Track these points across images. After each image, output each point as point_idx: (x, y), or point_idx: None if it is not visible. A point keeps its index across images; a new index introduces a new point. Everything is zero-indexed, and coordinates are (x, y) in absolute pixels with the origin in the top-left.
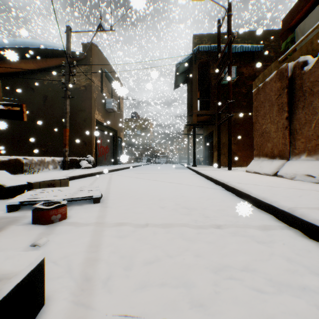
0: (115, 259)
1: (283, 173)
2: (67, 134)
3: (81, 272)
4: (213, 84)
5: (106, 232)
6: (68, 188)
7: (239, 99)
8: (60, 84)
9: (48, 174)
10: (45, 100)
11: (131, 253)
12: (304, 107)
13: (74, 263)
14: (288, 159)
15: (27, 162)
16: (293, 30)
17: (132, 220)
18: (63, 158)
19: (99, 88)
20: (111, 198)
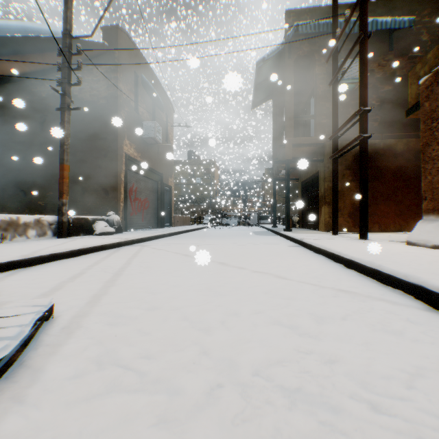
0: None
1: None
2: (66, 175)
3: None
4: (319, 92)
5: None
6: None
7: None
8: None
9: (7, 248)
10: (44, 124)
11: None
12: None
13: None
14: None
15: None
16: None
17: None
18: (58, 217)
19: (132, 103)
20: (49, 377)
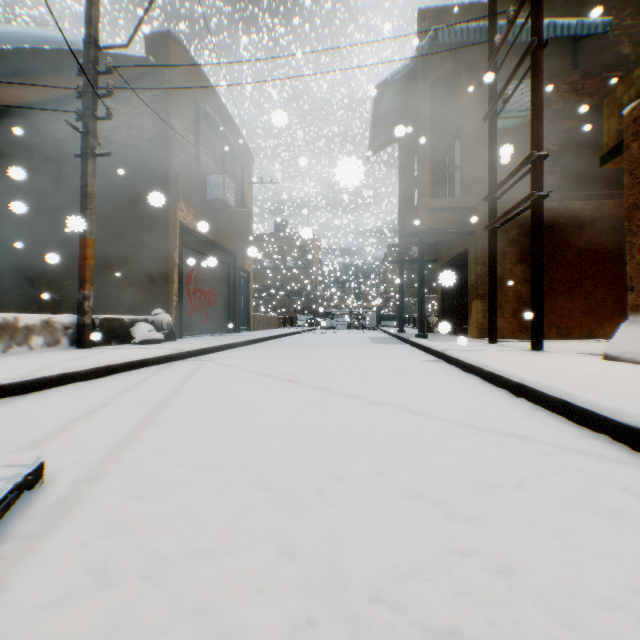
0: None
1: None
2: (89, 254)
3: None
4: (469, 131)
5: None
6: None
7: None
8: None
9: None
10: (59, 178)
11: None
12: None
13: None
14: None
15: None
16: None
17: None
18: (78, 318)
19: (191, 148)
20: (10, 604)
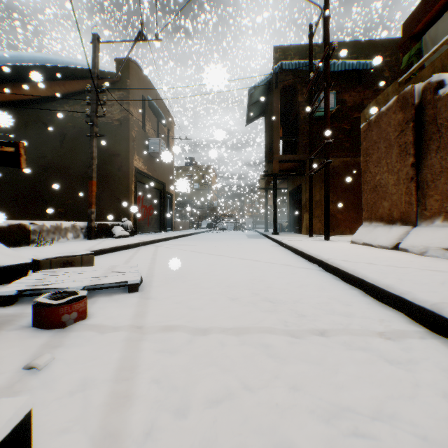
0: (160, 395)
1: (408, 246)
2: (94, 189)
3: (102, 421)
4: (302, 117)
5: (147, 342)
6: (92, 269)
7: (339, 139)
8: (84, 117)
9: (65, 246)
10: (63, 141)
11: (186, 383)
12: (440, 148)
13: (91, 402)
14: (415, 224)
15: (35, 229)
16: (418, 38)
17: (187, 321)
18: (88, 223)
19: (140, 123)
20: (156, 284)
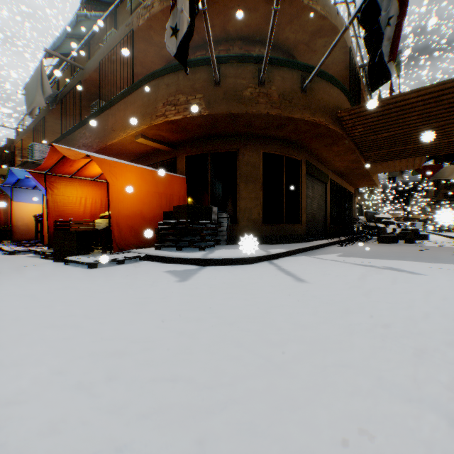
0: None
1: None
2: None
3: None
4: None
5: None
6: None
7: None
8: None
9: None
10: None
11: None
12: None
13: None
14: None
15: None
16: None
17: None
18: None
19: None
20: None
